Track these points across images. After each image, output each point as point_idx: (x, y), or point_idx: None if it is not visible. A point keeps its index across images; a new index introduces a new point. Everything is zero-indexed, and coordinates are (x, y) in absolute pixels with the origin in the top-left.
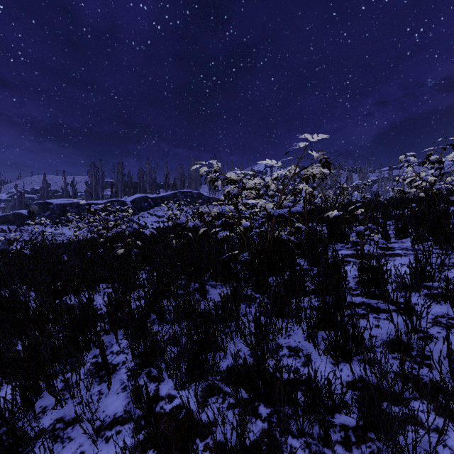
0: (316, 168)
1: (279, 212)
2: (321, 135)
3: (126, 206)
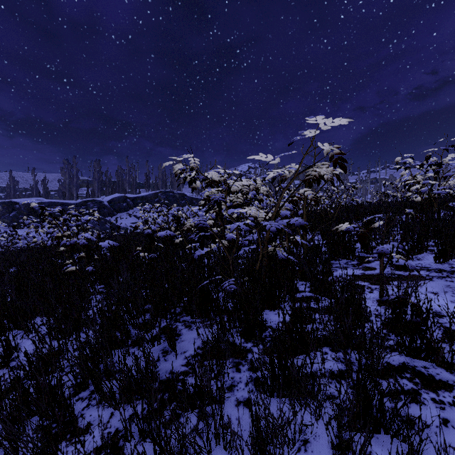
0: (325, 167)
1: (278, 226)
2: (339, 119)
3: (103, 206)
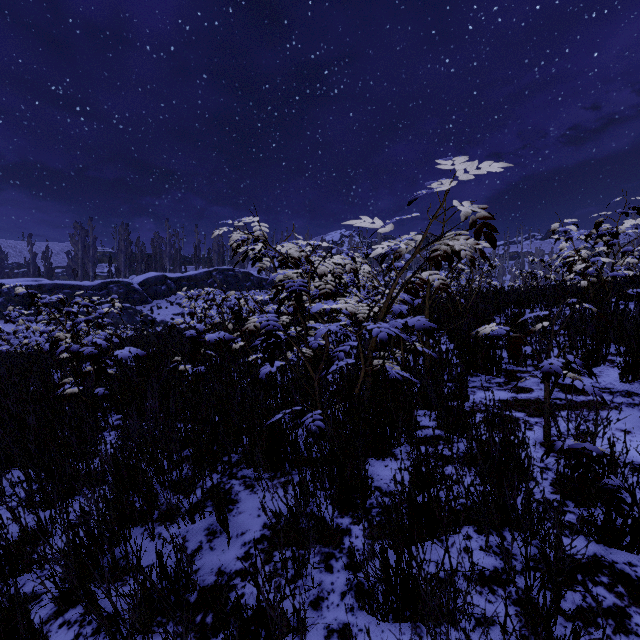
0: (464, 238)
1: (390, 331)
2: (488, 163)
3: (132, 290)
